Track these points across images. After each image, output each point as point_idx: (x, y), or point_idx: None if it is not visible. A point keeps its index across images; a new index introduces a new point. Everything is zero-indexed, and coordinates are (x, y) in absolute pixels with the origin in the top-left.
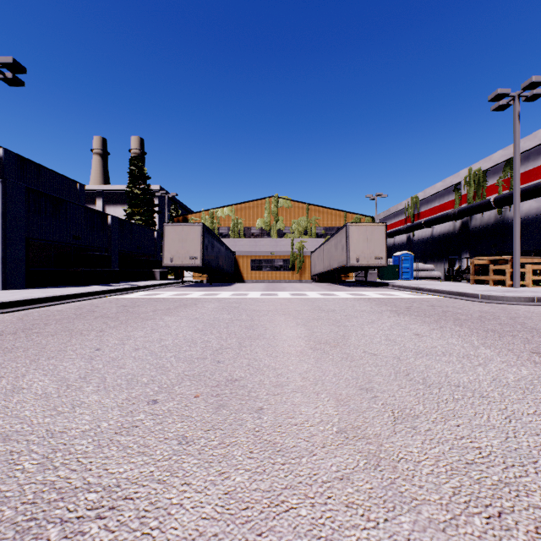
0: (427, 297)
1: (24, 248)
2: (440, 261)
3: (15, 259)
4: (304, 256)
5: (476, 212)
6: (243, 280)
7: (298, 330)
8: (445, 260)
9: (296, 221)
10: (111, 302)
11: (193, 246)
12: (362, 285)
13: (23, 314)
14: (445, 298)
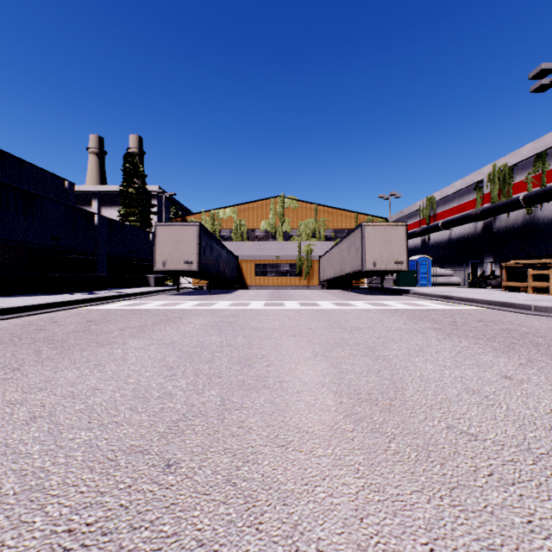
0: (464, 309)
1: None
2: (460, 266)
3: None
4: (312, 260)
5: (502, 212)
6: (246, 286)
7: (318, 368)
8: (465, 265)
9: (303, 223)
10: (78, 315)
11: (188, 248)
12: (377, 292)
13: None
14: (487, 310)
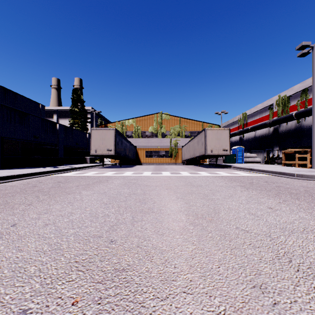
0: (259, 175)
1: None
2: (260, 152)
3: None
4: (178, 149)
5: (283, 122)
6: (140, 163)
7: (179, 204)
8: (263, 151)
9: (173, 128)
10: (52, 179)
11: (109, 142)
12: (214, 166)
13: None
14: (271, 176)
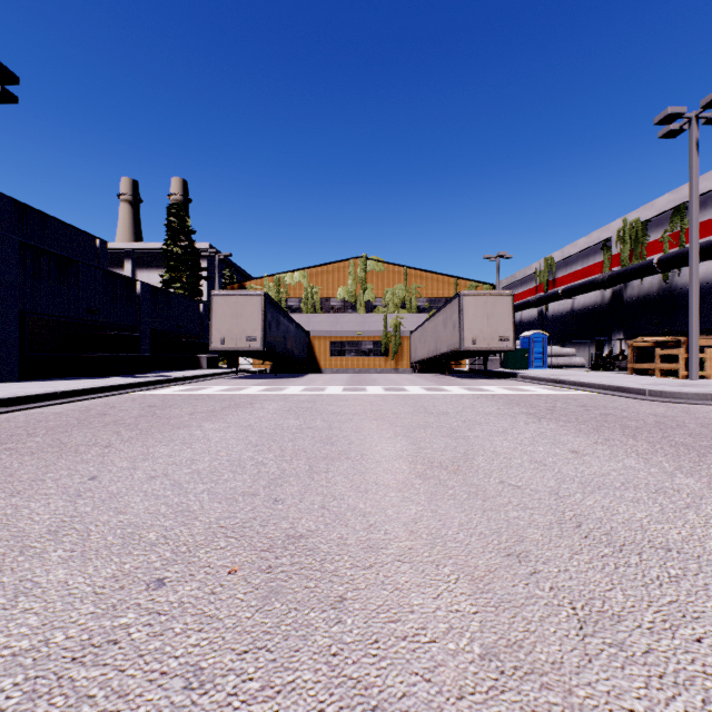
0: (573, 394)
1: (18, 326)
2: (584, 344)
3: (5, 340)
4: (401, 337)
5: (633, 278)
6: (319, 369)
7: (398, 445)
8: (591, 343)
9: (390, 291)
10: (134, 400)
11: (251, 323)
12: (480, 376)
13: (3, 419)
14: (598, 395)
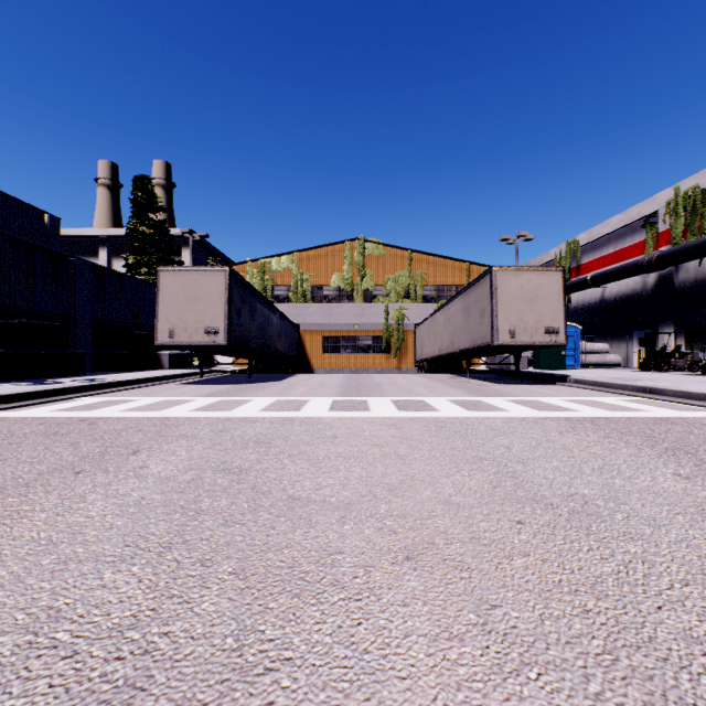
0: None
1: None
2: (618, 339)
3: None
4: (405, 331)
5: (693, 257)
6: (310, 368)
7: None
8: (628, 337)
9: (392, 278)
10: None
11: (210, 308)
12: (510, 378)
13: None
14: None
